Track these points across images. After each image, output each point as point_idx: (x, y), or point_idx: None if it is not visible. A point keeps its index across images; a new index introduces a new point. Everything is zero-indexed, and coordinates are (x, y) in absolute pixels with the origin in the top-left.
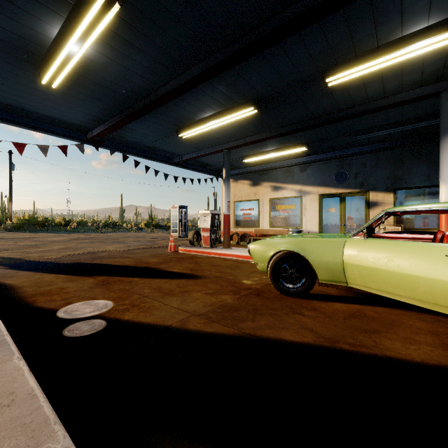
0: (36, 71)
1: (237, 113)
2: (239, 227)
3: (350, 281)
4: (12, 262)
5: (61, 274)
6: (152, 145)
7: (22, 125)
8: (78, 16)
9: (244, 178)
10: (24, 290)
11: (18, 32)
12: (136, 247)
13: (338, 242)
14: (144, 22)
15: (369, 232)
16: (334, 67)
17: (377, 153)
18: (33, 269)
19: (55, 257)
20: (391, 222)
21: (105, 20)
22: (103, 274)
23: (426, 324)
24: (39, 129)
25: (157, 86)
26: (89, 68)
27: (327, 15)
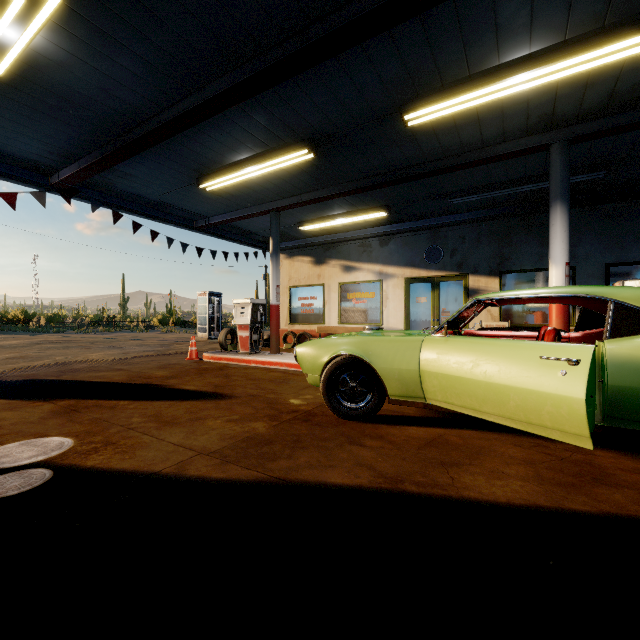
0: None
1: (285, 156)
2: (297, 324)
3: (428, 395)
4: None
5: None
6: (160, 199)
7: None
8: None
9: (304, 253)
10: None
11: None
12: (137, 354)
13: (413, 342)
14: (127, 3)
15: (452, 328)
16: (415, 100)
17: (479, 224)
18: None
19: None
20: (496, 316)
21: None
22: (70, 397)
23: (522, 450)
24: None
25: (159, 107)
26: (42, 70)
27: (399, 23)
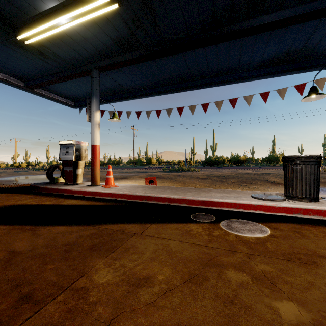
0: None
1: None
2: None
3: None
4: None
5: None
6: None
7: None
8: None
9: None
10: None
11: None
12: None
13: None
14: None
15: None
16: None
17: None
18: None
19: None
20: None
21: None
22: None
23: None
24: None
25: None
26: None
27: None
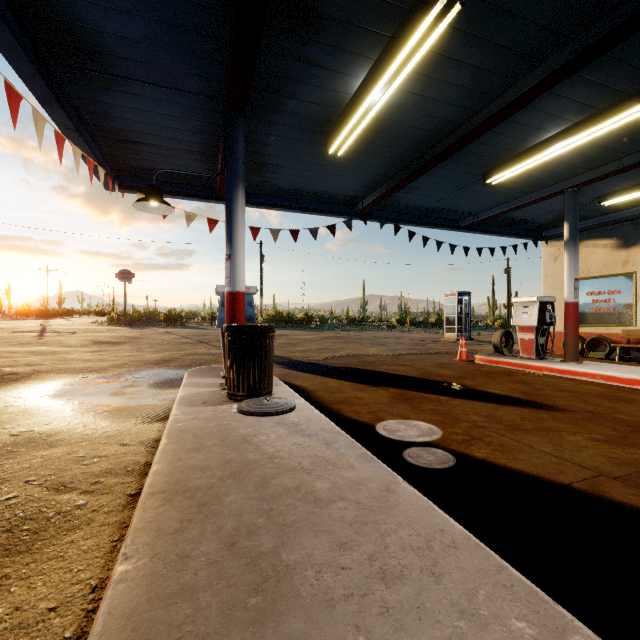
0: (323, 141)
1: (623, 113)
2: (584, 326)
3: None
4: (284, 361)
5: (342, 380)
6: (435, 205)
7: (295, 209)
8: (394, 49)
9: (596, 235)
10: (319, 394)
11: (319, 100)
12: (404, 351)
13: None
14: (484, 16)
15: None
16: None
17: None
18: (309, 371)
19: (320, 358)
20: None
21: (431, 39)
22: (391, 386)
23: None
24: (309, 211)
25: (472, 112)
26: (383, 118)
27: None
